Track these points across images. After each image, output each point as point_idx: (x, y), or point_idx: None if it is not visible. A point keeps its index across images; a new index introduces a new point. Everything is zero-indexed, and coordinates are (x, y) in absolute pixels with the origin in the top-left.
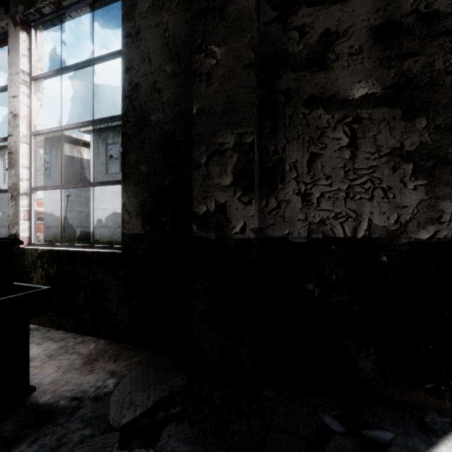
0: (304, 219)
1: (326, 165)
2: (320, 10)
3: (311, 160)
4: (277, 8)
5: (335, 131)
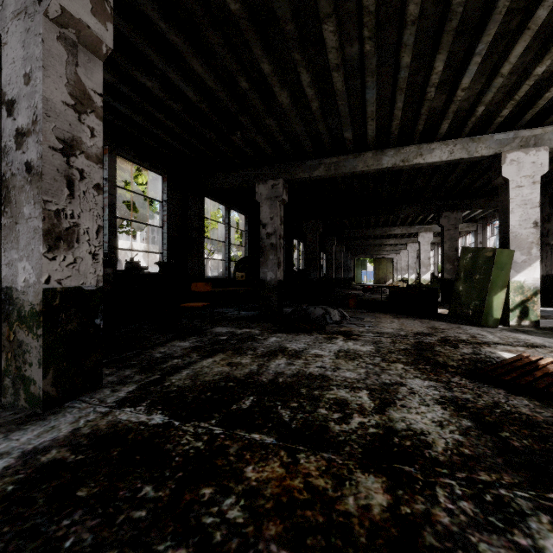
0: (545, 270)
1: (548, 258)
2: (547, 224)
3: (546, 257)
4: (542, 223)
5: (549, 251)
